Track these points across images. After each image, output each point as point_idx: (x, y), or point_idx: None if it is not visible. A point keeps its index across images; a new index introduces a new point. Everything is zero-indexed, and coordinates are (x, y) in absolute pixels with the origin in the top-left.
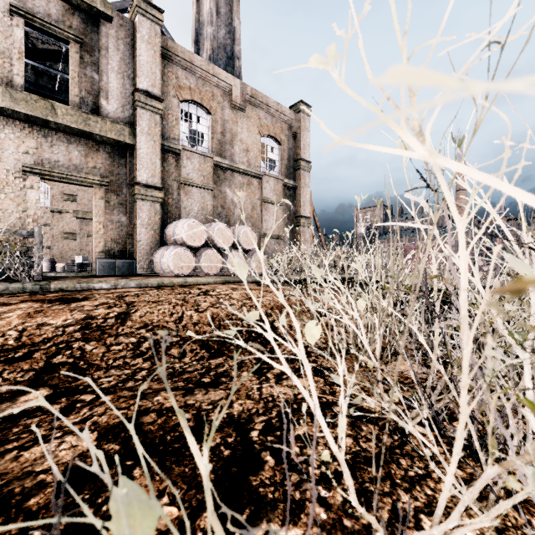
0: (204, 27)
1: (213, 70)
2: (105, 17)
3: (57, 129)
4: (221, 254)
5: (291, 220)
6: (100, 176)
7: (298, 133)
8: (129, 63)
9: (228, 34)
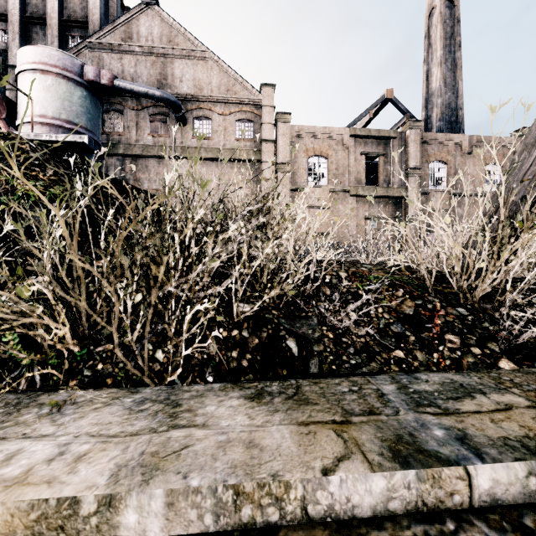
0: (432, 96)
1: (449, 137)
2: (394, 138)
3: (375, 197)
4: None
5: None
6: (390, 215)
7: None
8: (403, 154)
9: (452, 94)
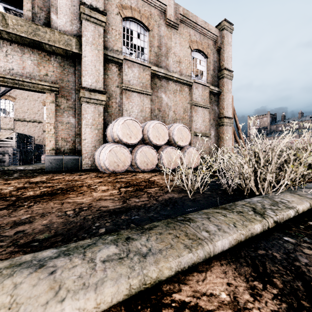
0: None
1: None
2: None
3: (10, 39)
4: (157, 150)
5: (215, 120)
6: (52, 83)
7: (221, 47)
8: None
9: None
